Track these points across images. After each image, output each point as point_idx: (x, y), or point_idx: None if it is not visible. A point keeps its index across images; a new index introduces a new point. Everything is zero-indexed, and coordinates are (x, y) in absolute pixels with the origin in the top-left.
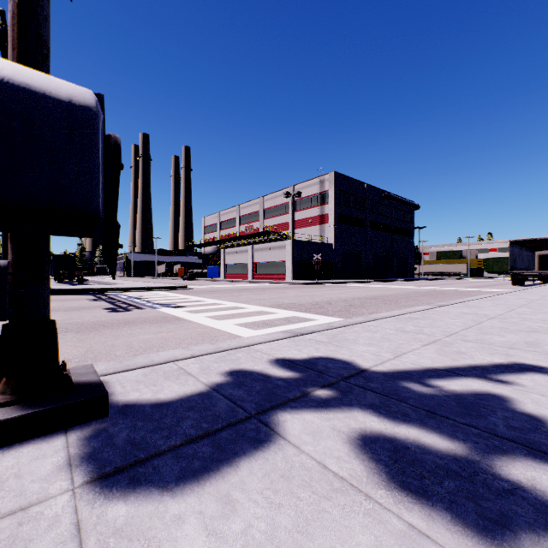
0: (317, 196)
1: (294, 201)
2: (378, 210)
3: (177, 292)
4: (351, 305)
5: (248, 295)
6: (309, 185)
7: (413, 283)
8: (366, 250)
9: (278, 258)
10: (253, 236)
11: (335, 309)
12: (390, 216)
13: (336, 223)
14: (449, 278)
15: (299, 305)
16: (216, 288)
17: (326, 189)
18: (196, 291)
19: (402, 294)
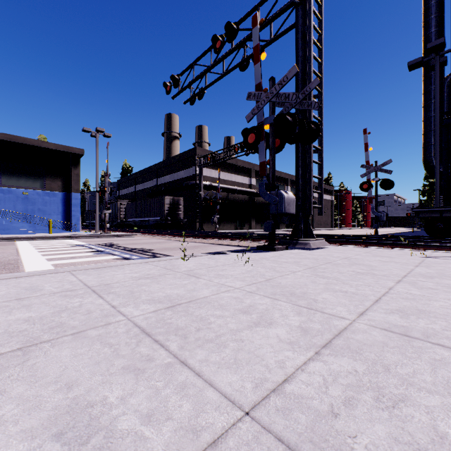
0: None
1: None
2: None
3: None
4: None
5: None
6: None
7: None
8: None
9: None
10: None
11: None
12: None
13: None
14: None
15: None
16: None
17: None
18: None
19: None
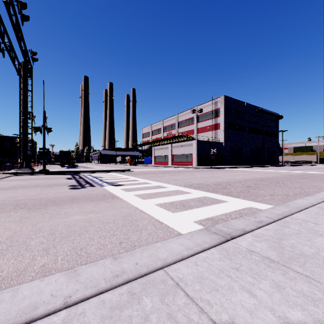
0: (212, 112)
1: (198, 116)
2: (254, 120)
3: (123, 173)
4: (248, 186)
5: (168, 176)
6: (207, 105)
7: (282, 168)
8: (245, 146)
9: (187, 151)
10: (172, 139)
11: (237, 190)
12: (262, 123)
13: (225, 129)
14: (305, 165)
15: (206, 185)
16: (148, 170)
17: (218, 107)
18: (135, 173)
19: (281, 177)
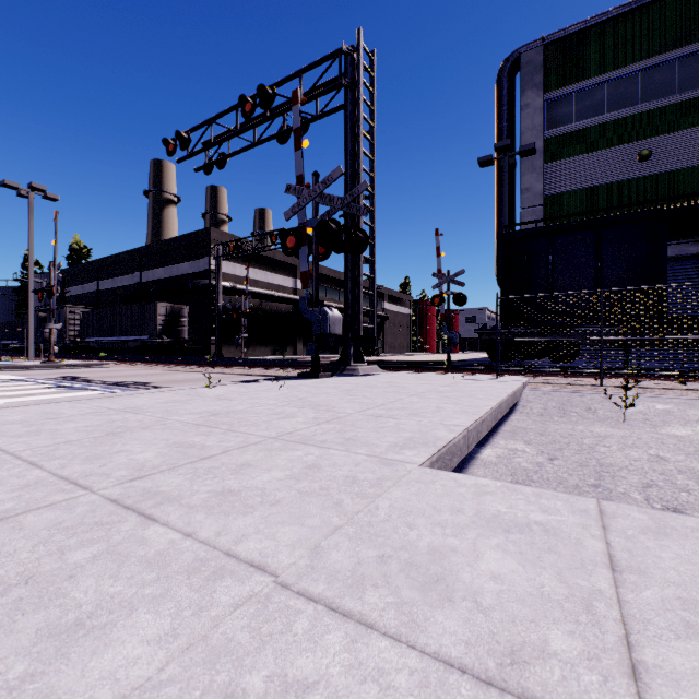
0: None
1: None
2: None
3: None
4: None
5: None
6: None
7: None
8: None
9: None
10: None
11: None
12: None
13: None
14: None
15: None
16: None
17: None
18: None
19: None
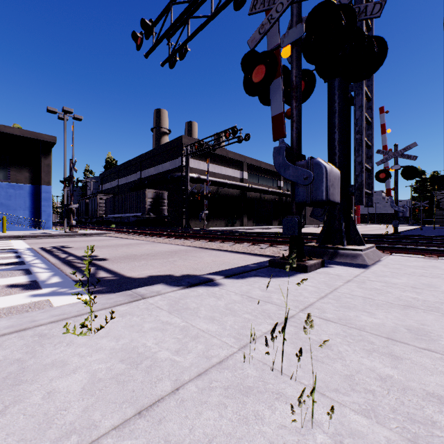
0: None
1: None
2: None
3: None
4: None
5: None
6: None
7: None
8: None
9: None
10: None
11: None
12: None
13: None
14: None
15: None
16: None
17: None
18: None
19: None
